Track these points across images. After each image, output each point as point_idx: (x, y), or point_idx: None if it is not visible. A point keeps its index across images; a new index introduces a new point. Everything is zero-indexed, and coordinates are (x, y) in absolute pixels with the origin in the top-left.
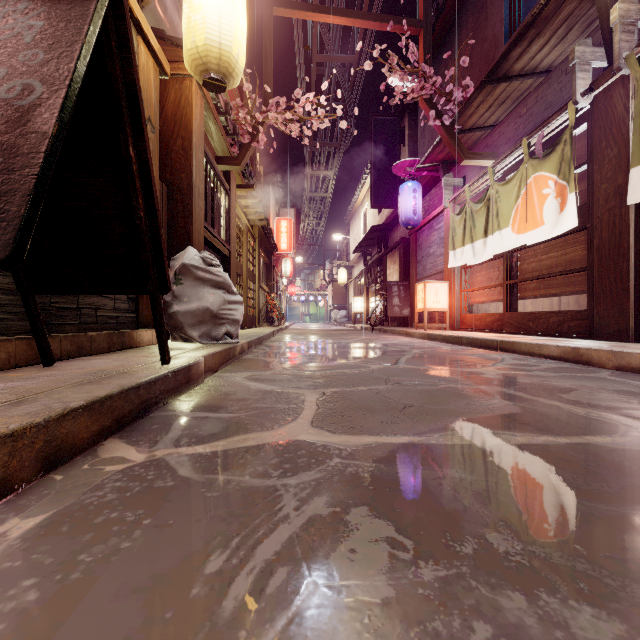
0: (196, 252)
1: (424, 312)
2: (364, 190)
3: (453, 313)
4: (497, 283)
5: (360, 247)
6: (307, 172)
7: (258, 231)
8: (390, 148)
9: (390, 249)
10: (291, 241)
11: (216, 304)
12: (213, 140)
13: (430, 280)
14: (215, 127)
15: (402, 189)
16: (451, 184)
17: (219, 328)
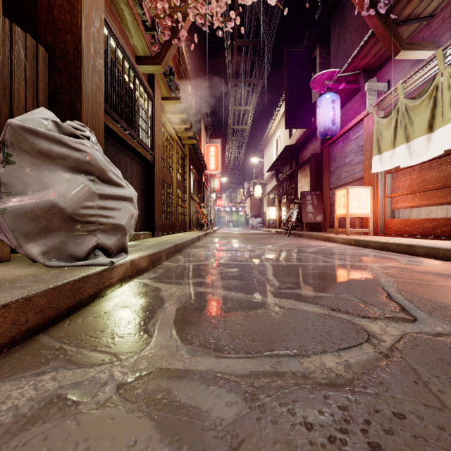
0: (51, 116)
1: (346, 217)
2: (276, 121)
3: (376, 218)
4: (439, 185)
5: (274, 166)
6: (231, 107)
7: (188, 149)
8: (303, 76)
9: (301, 165)
10: (218, 163)
11: (72, 198)
12: (130, 33)
13: (352, 186)
14: (128, 11)
15: (320, 101)
16: (375, 89)
17: (84, 238)
